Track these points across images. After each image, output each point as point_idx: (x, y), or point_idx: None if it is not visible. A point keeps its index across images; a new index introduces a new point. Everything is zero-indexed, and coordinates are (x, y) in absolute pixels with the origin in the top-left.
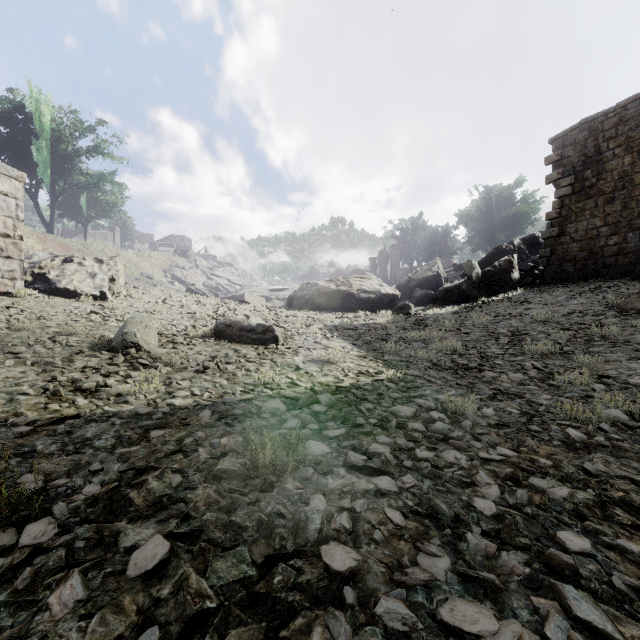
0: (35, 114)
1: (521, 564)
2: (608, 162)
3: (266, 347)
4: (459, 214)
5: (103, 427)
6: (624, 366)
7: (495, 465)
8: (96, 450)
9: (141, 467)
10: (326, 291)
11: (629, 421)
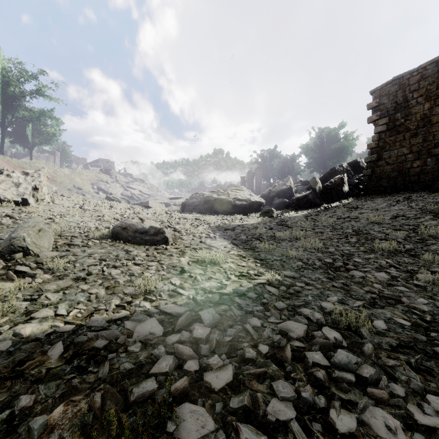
0: None
1: None
2: (413, 107)
3: (156, 248)
4: (302, 147)
5: None
6: None
7: None
8: None
9: None
10: (210, 199)
11: None
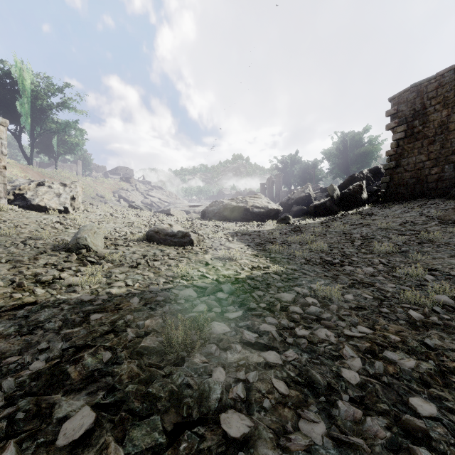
0: (19, 79)
1: (383, 428)
2: (431, 115)
3: (184, 248)
4: (324, 152)
5: (54, 312)
6: (446, 262)
7: (356, 341)
8: (46, 331)
9: (80, 345)
10: (229, 207)
11: (454, 304)
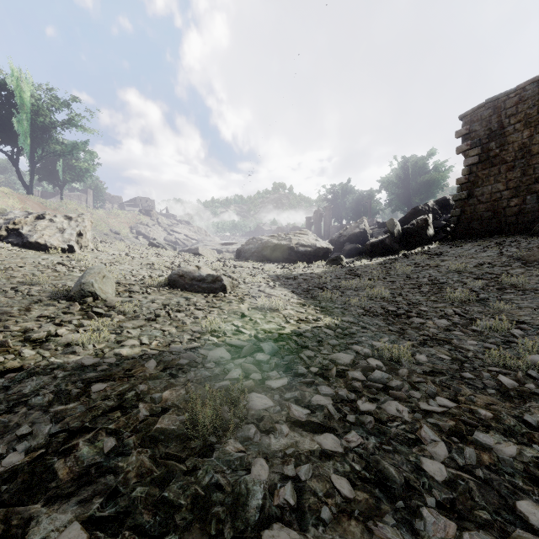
0: (16, 90)
1: None
2: (509, 135)
3: (215, 295)
4: (381, 180)
5: (44, 381)
6: (536, 312)
7: (437, 417)
8: (30, 408)
9: (75, 428)
10: (269, 245)
11: None
